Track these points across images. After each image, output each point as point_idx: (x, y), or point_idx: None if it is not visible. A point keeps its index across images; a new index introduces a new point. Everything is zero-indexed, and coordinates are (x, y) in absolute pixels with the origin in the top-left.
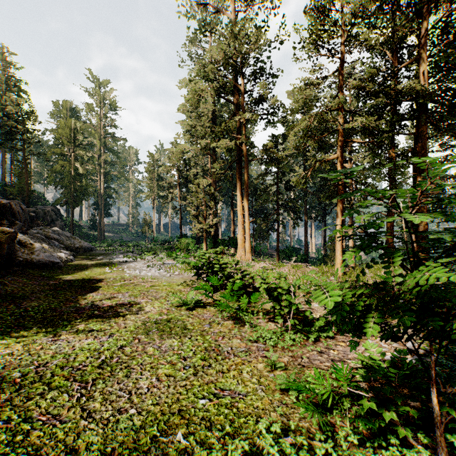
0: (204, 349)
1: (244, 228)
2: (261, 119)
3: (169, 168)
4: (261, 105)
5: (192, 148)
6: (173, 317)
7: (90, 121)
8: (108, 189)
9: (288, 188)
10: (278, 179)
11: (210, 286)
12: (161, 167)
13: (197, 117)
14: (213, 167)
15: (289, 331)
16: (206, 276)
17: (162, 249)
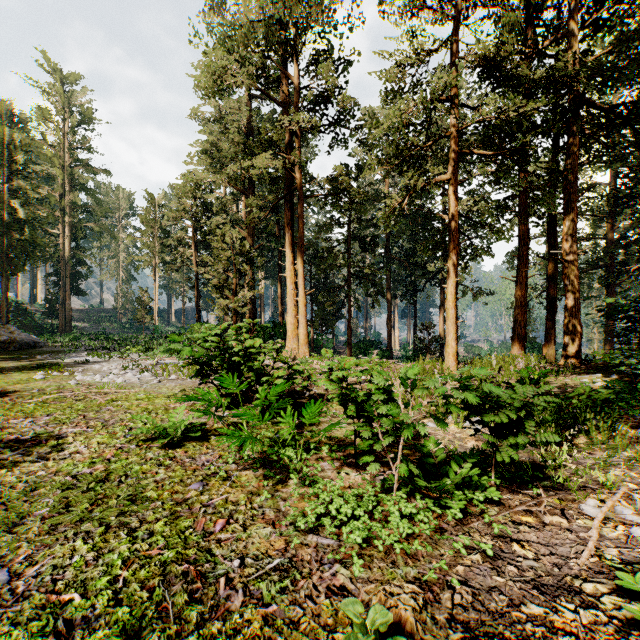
0: (156, 574)
1: (296, 305)
2: (323, 132)
3: (178, 214)
4: (325, 108)
5: (214, 179)
6: (117, 468)
7: (44, 137)
8: (78, 250)
9: (364, 247)
10: (349, 234)
11: (226, 397)
12: (167, 216)
13: (222, 129)
14: (248, 213)
15: (395, 492)
16: (218, 378)
17: (164, 343)
